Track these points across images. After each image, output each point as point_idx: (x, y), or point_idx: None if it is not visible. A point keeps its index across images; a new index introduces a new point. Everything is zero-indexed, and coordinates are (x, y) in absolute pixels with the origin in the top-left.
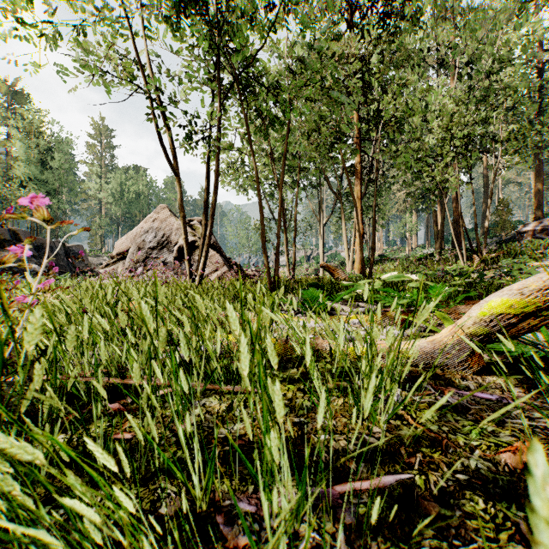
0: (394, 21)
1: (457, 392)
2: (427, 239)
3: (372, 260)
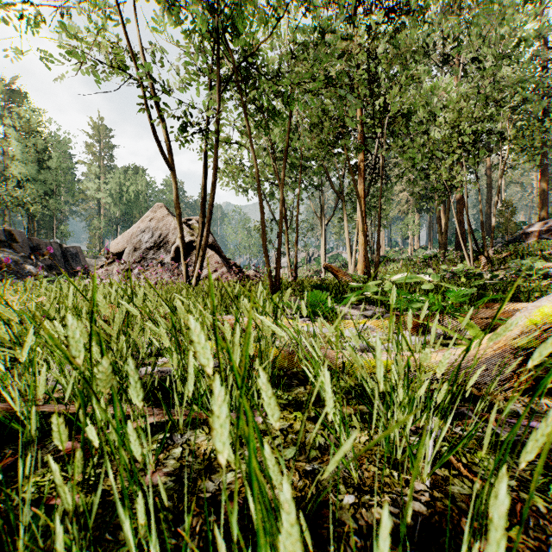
0: (398, 15)
1: (506, 421)
2: (430, 240)
3: (377, 260)
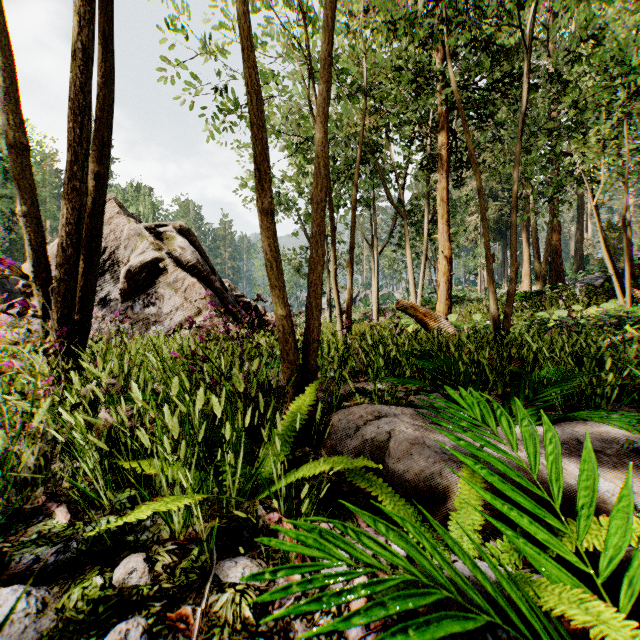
0: None
1: None
2: (504, 276)
3: (513, 293)
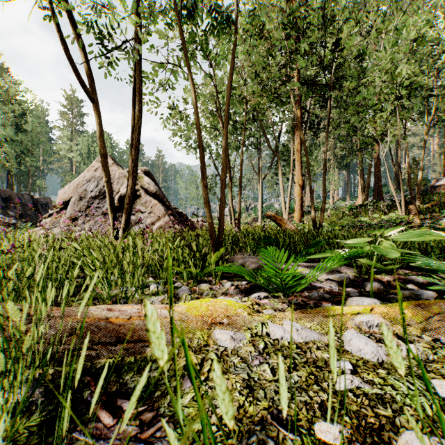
0: None
1: None
2: (347, 193)
3: (323, 209)
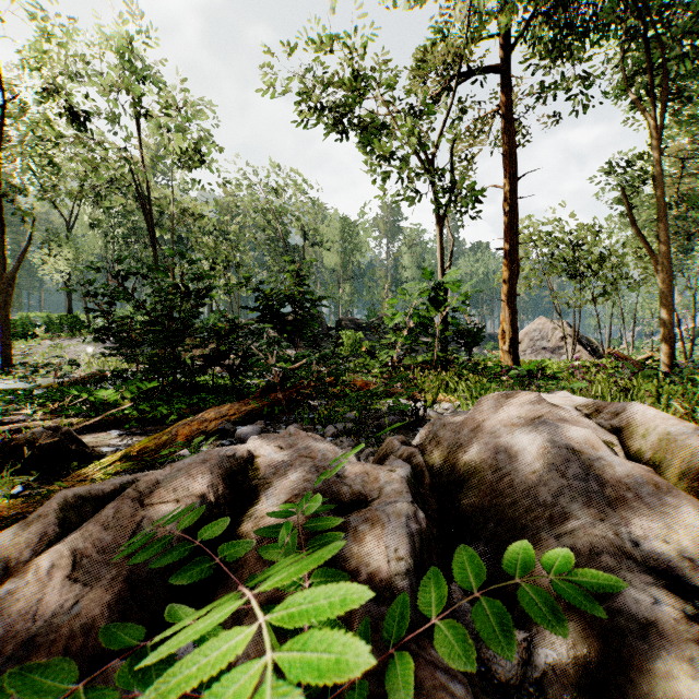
0: None
1: None
2: None
3: (690, 347)
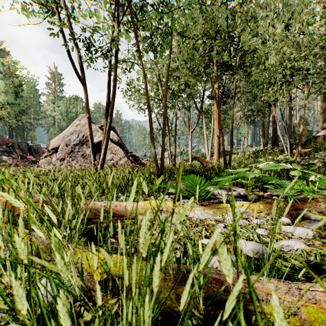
0: None
1: None
2: (254, 141)
3: (231, 153)
